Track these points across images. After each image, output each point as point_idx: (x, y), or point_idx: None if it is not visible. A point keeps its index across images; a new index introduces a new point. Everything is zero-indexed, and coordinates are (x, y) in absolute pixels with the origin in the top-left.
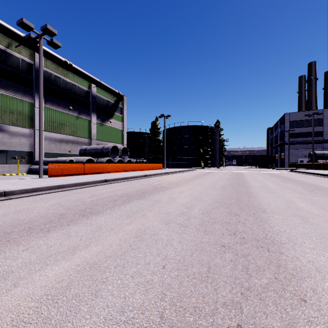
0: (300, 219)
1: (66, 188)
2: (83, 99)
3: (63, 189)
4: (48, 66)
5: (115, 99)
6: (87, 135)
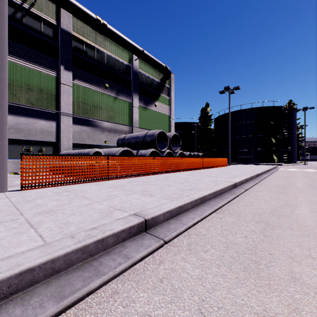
0: None
1: None
2: (122, 75)
3: None
4: (78, 30)
5: (160, 77)
6: (127, 121)
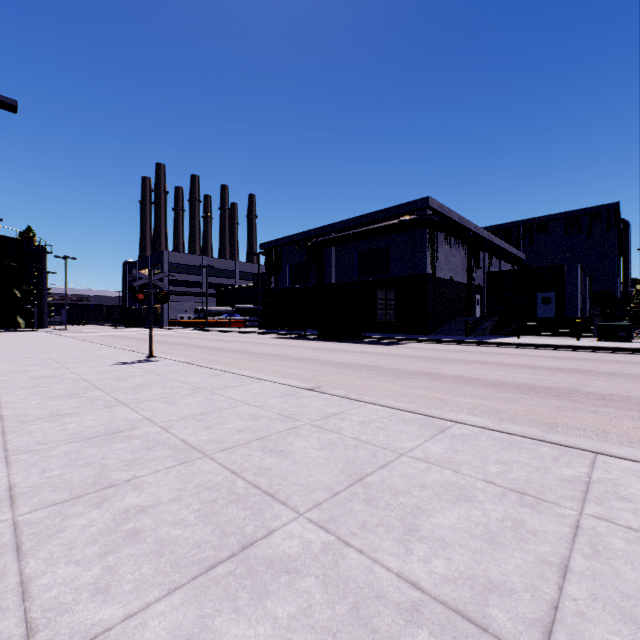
0: (288, 343)
1: None
2: None
3: None
4: None
5: None
6: None
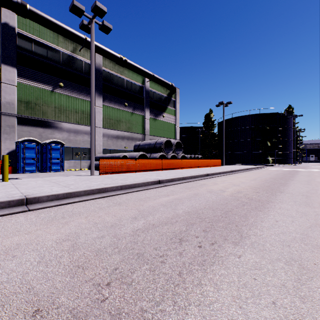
0: None
1: (108, 192)
2: (137, 94)
3: (104, 194)
4: (106, 65)
5: (167, 92)
6: (141, 130)
